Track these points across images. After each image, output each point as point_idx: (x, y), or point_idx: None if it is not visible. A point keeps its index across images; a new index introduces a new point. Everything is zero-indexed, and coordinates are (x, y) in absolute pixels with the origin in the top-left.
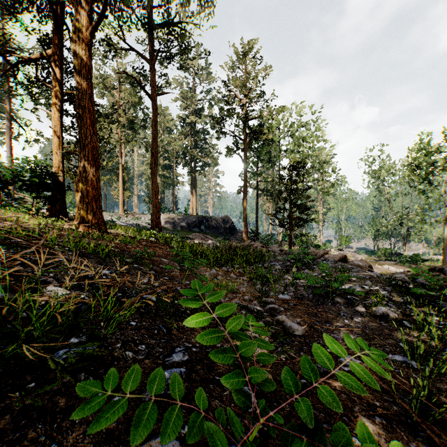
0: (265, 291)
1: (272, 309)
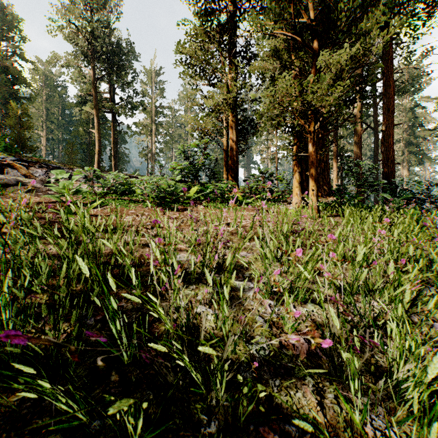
0: None
1: None
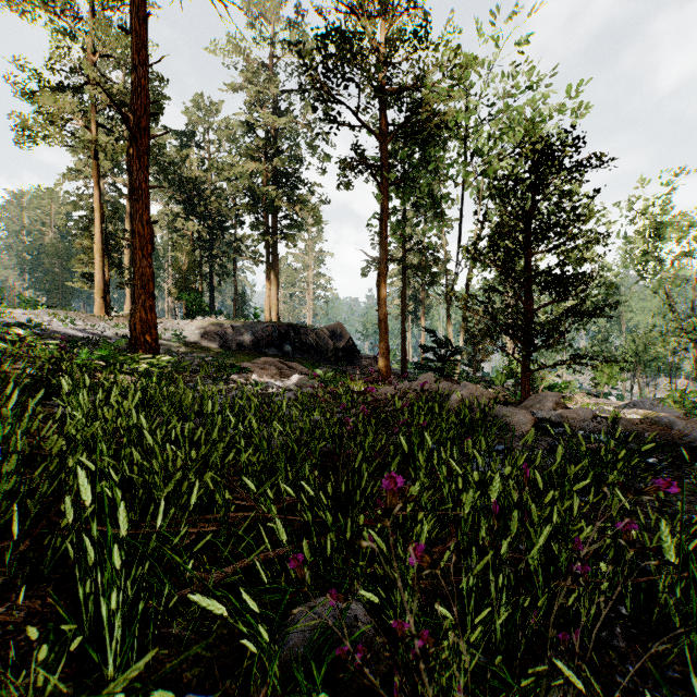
0: None
1: None
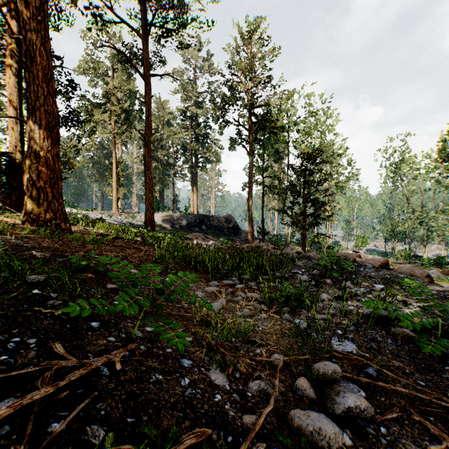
0: (300, 328)
1: (355, 414)
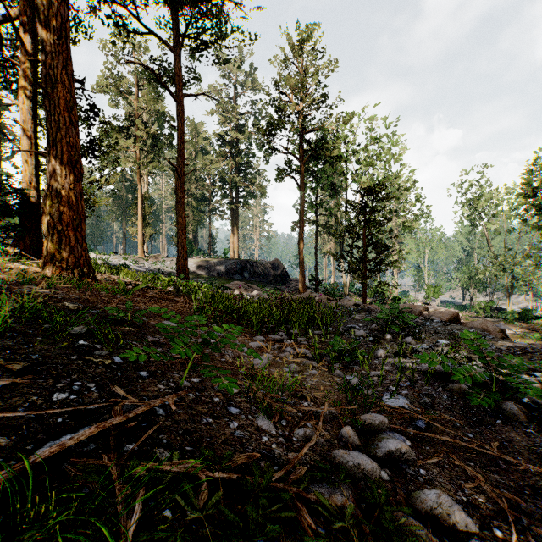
0: (352, 385)
1: (395, 456)
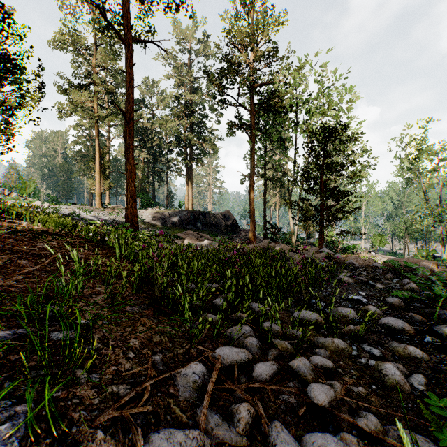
0: None
1: None
